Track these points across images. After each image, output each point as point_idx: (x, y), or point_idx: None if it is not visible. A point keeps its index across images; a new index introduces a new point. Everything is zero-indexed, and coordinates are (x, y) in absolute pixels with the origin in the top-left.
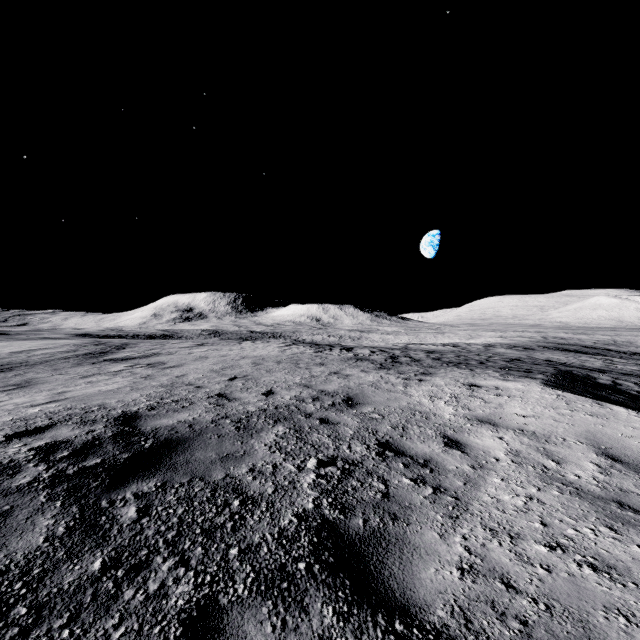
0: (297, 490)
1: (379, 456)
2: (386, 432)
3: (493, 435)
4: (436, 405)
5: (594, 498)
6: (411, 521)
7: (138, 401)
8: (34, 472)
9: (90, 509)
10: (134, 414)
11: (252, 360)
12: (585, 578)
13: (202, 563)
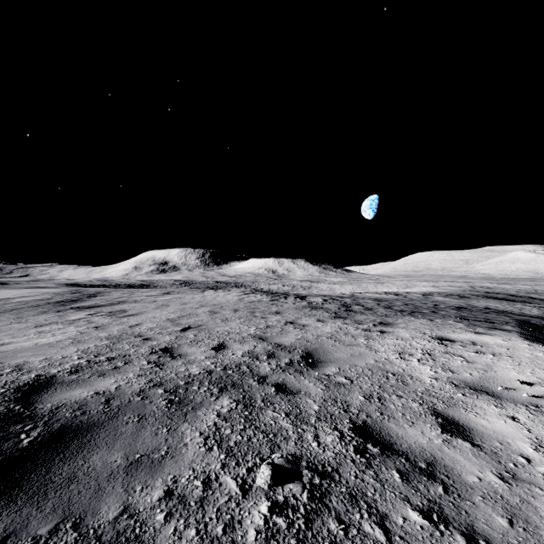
0: None
1: (360, 455)
2: (360, 406)
3: (500, 413)
4: (409, 364)
5: None
6: None
7: (67, 359)
8: None
9: None
10: (47, 380)
11: (210, 308)
12: None
13: None
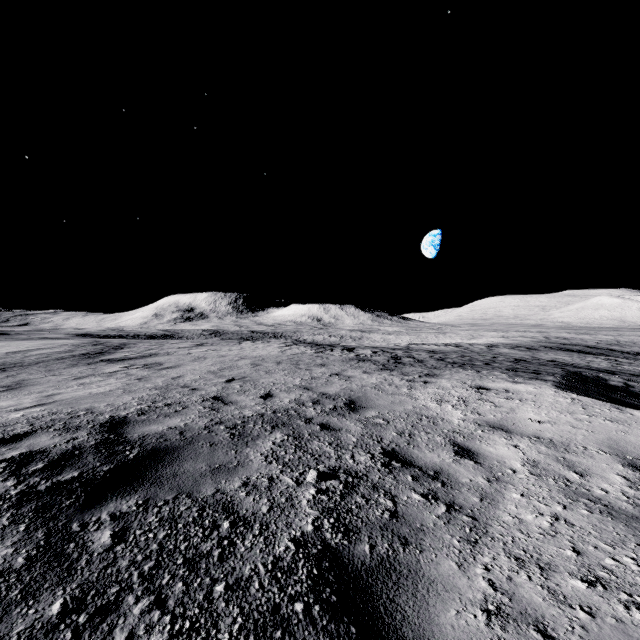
0: (295, 508)
1: (385, 467)
2: (392, 439)
3: (507, 443)
4: (443, 409)
5: (628, 518)
6: (424, 547)
7: (129, 405)
8: (1, 488)
9: (58, 534)
10: (122, 419)
11: (251, 361)
12: (637, 625)
13: (181, 604)
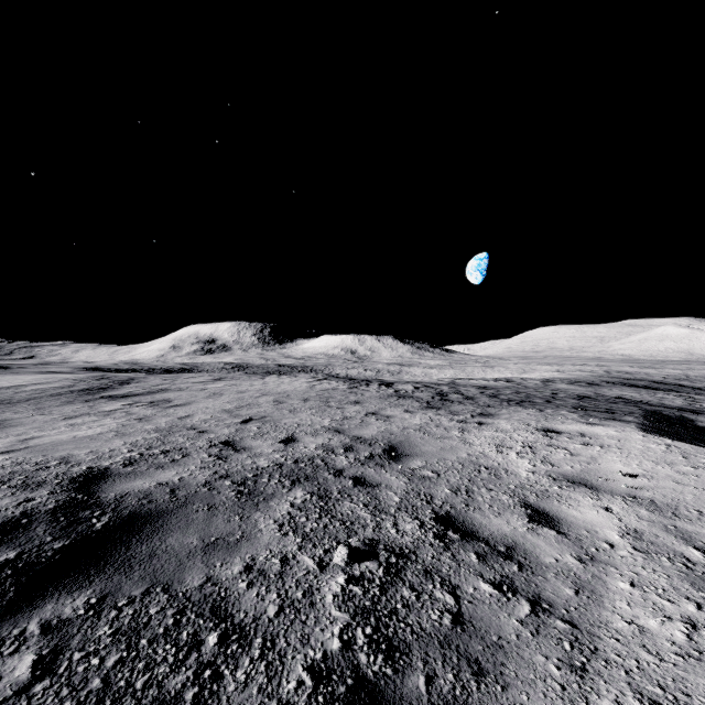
0: (315, 609)
1: (439, 540)
2: (445, 499)
3: (595, 504)
4: (506, 457)
5: None
6: (508, 679)
7: (116, 452)
8: None
9: None
10: (101, 472)
11: (274, 397)
12: None
13: None
